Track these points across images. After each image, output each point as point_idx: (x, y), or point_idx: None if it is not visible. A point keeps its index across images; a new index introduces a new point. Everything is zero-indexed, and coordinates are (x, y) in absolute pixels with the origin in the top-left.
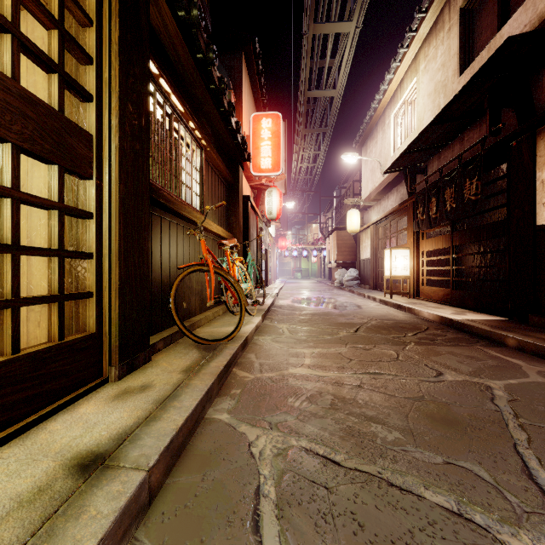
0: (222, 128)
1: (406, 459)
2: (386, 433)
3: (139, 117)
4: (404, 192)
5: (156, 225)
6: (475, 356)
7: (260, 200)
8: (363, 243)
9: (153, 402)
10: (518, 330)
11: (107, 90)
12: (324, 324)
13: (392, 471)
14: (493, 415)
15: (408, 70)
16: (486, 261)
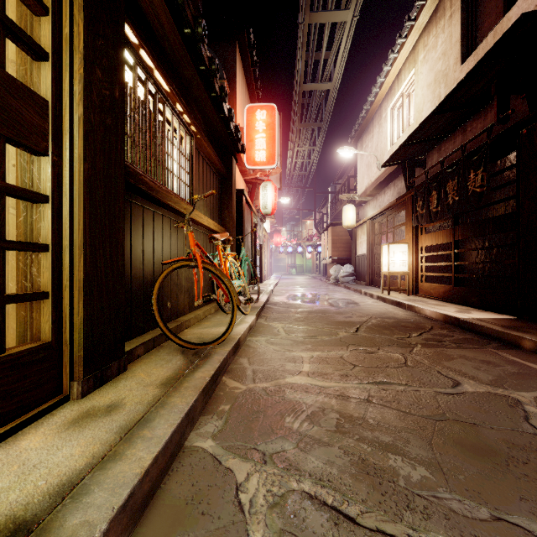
0: (214, 114)
1: (441, 512)
2: (408, 468)
3: (111, 87)
4: (402, 186)
5: (137, 215)
6: (491, 361)
7: (254, 195)
8: (358, 239)
9: (118, 430)
10: (533, 331)
11: (68, 49)
12: (321, 322)
13: (427, 533)
14: (534, 440)
15: (406, 61)
16: (487, 256)
